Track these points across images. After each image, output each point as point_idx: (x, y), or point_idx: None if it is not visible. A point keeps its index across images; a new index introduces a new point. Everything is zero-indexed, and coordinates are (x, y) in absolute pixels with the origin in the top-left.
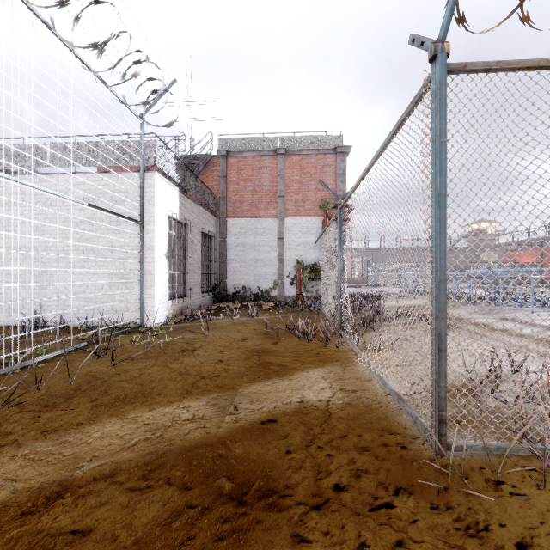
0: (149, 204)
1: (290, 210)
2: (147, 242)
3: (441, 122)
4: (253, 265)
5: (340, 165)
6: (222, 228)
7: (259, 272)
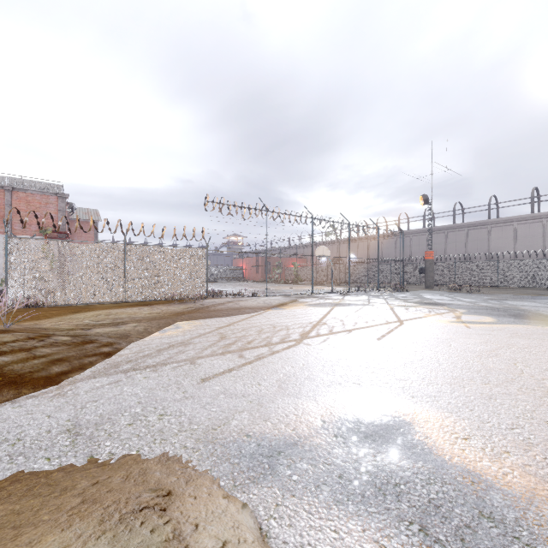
0: None
1: (18, 230)
2: None
3: (6, 248)
4: None
5: (61, 205)
6: None
7: None
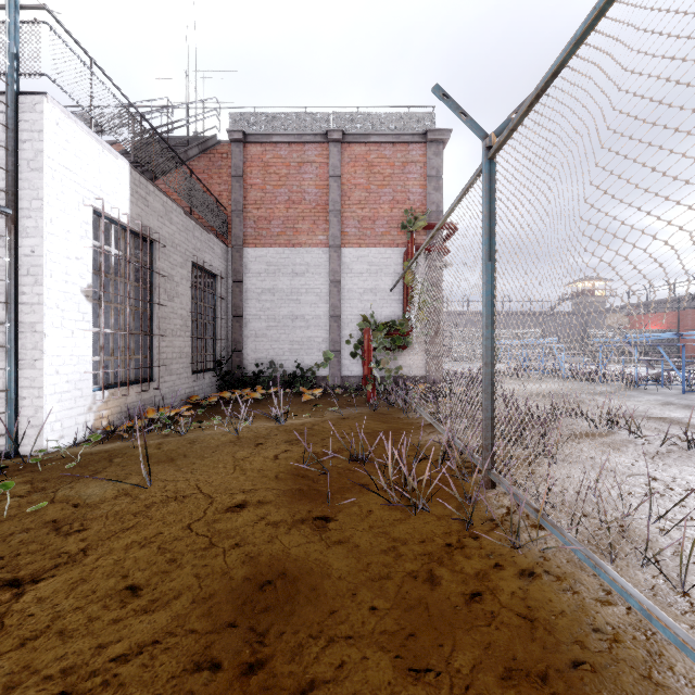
0: (29, 168)
1: (351, 234)
2: (25, 258)
3: None
4: (288, 325)
5: (433, 162)
6: (235, 262)
7: (298, 338)
